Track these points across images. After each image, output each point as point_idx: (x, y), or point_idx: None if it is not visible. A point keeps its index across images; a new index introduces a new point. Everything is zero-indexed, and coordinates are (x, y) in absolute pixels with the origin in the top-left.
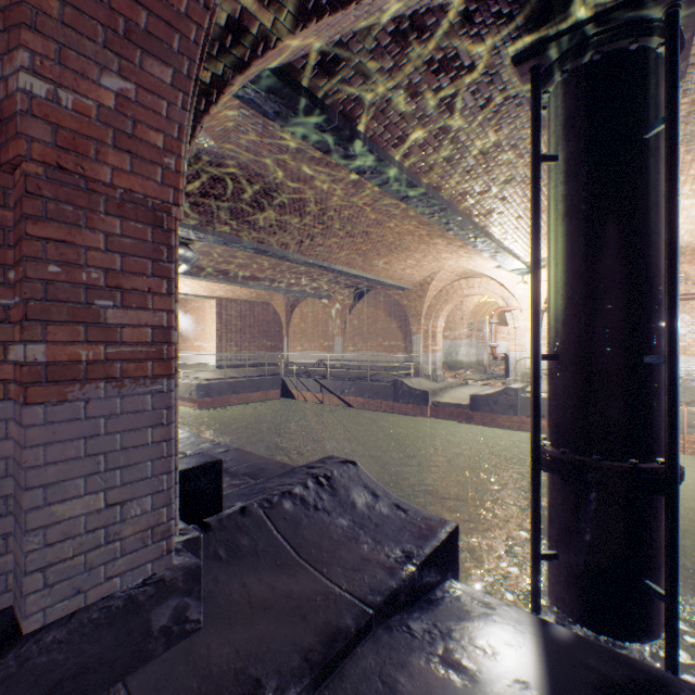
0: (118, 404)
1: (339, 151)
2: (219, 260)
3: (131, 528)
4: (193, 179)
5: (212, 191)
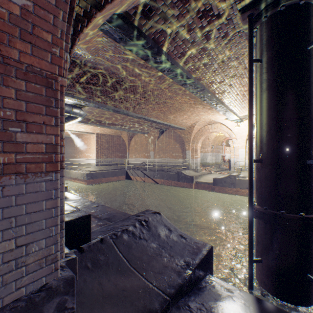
0: (24, 188)
1: (152, 59)
2: (96, 115)
3: (32, 258)
4: (82, 75)
5: (91, 81)
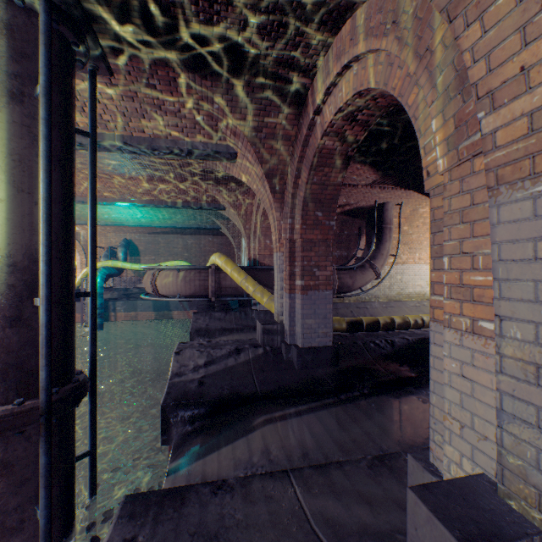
0: None
1: None
2: None
3: None
4: None
5: None
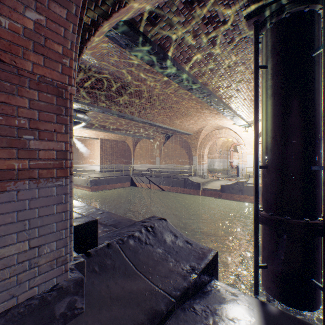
0: (37, 192)
1: (158, 65)
2: (101, 120)
3: (44, 259)
4: (87, 80)
5: (96, 86)
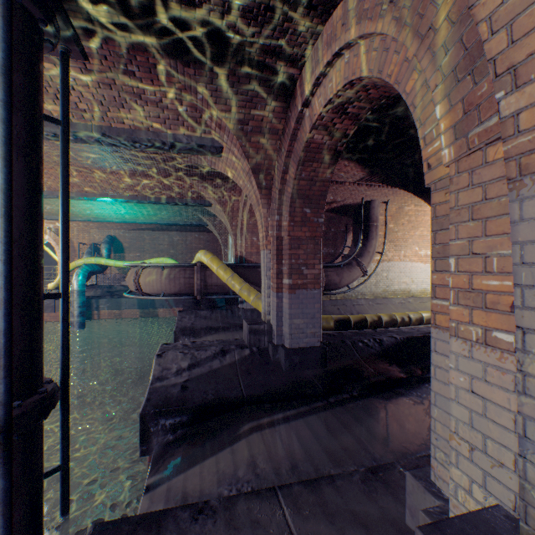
0: None
1: None
2: None
3: None
4: None
5: None
